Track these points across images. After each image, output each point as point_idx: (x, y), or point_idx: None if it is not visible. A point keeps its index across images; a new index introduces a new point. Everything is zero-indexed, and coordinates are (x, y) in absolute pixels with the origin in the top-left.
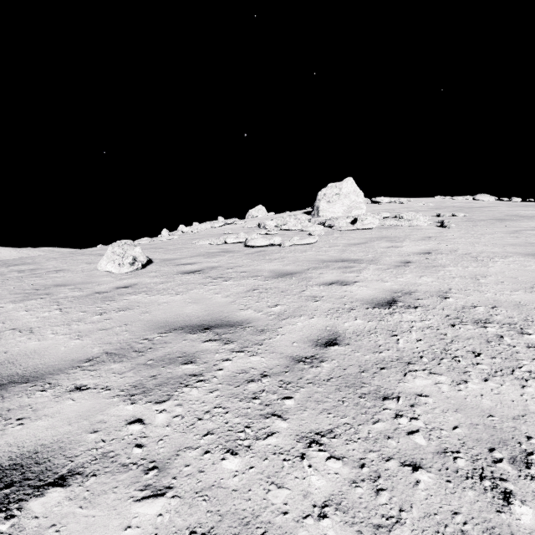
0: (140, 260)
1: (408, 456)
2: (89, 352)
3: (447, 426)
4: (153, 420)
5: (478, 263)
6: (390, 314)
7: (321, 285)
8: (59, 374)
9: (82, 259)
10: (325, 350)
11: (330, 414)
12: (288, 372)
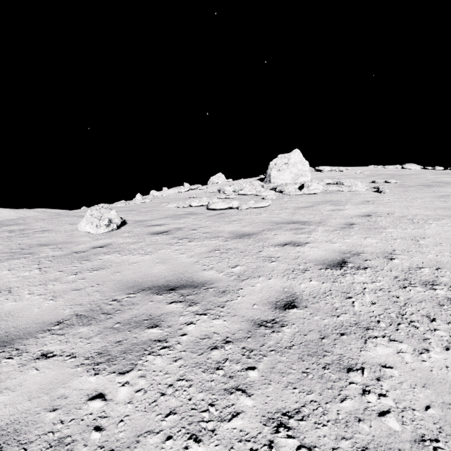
0: (115, 222)
1: (384, 446)
2: (61, 314)
3: (419, 406)
4: (115, 395)
5: (415, 225)
6: (342, 275)
7: (276, 246)
8: (28, 339)
9: (66, 220)
10: (284, 313)
11: (295, 388)
12: (250, 337)
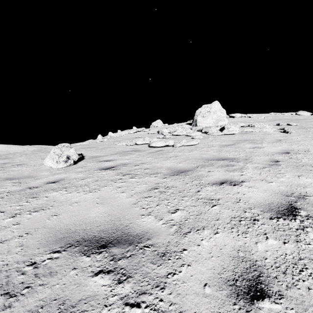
0: (72, 158)
1: None
2: None
3: None
4: None
5: None
6: (303, 230)
7: (213, 184)
8: None
9: (41, 155)
10: (255, 312)
11: None
12: None
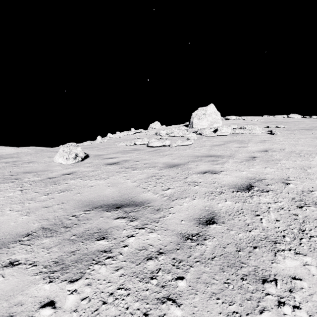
0: (80, 155)
1: None
2: (30, 227)
3: None
4: (63, 302)
5: (302, 158)
6: (250, 197)
7: (198, 173)
8: (2, 249)
9: (46, 154)
10: (206, 228)
11: (219, 299)
12: (179, 249)
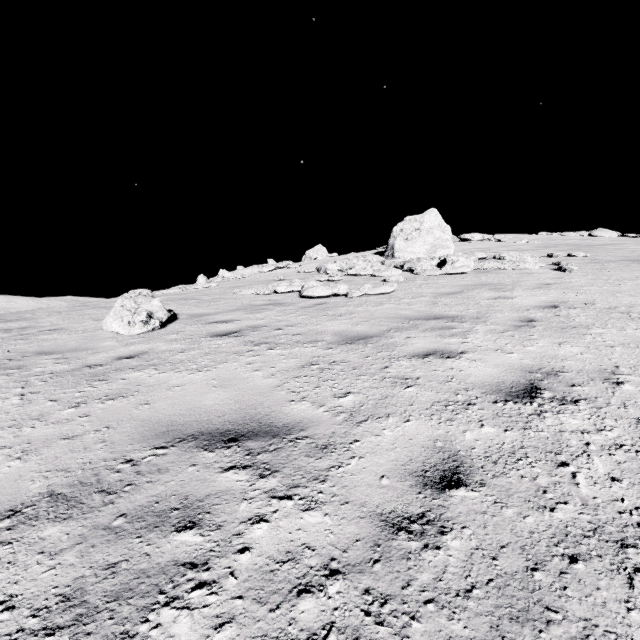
0: (157, 317)
1: None
2: (23, 491)
3: None
4: None
5: (637, 323)
6: (538, 415)
7: (411, 357)
8: None
9: (90, 314)
10: (443, 499)
11: None
12: (380, 562)
